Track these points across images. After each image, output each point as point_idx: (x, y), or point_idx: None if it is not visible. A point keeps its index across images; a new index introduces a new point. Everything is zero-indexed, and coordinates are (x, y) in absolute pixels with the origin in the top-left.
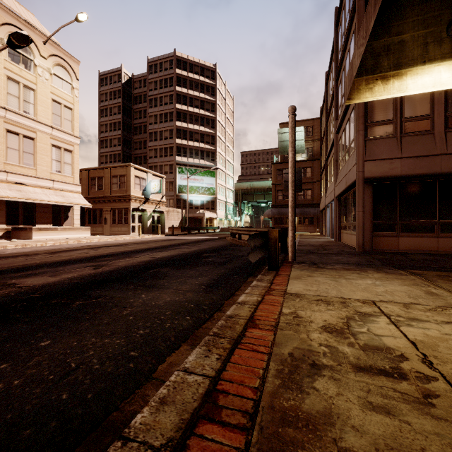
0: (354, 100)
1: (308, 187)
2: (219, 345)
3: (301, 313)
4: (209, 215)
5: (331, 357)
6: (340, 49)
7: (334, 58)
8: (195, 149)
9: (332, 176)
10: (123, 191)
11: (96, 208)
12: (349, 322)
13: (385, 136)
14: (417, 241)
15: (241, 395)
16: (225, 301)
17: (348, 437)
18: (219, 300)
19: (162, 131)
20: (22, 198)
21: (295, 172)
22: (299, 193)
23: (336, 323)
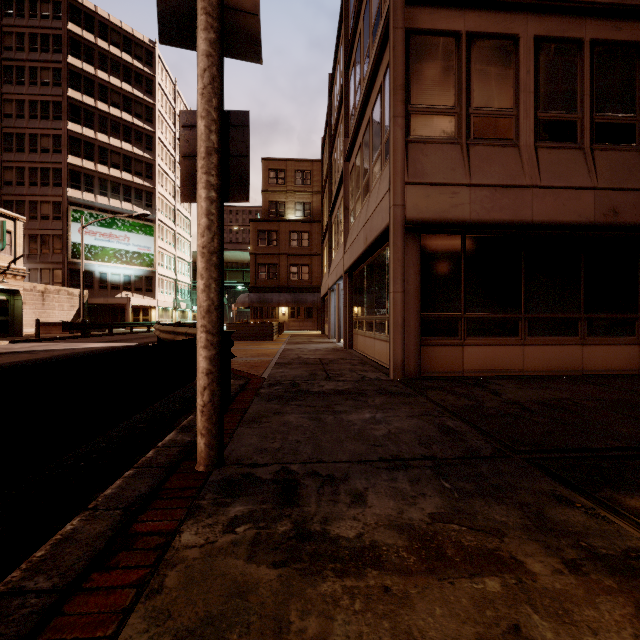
0: None
1: (304, 262)
2: None
3: None
4: (140, 301)
5: None
6: (353, 8)
7: (343, 30)
8: (112, 181)
9: (339, 240)
10: None
11: None
12: None
13: (441, 139)
14: (492, 354)
15: None
16: None
17: None
18: None
19: (37, 134)
20: None
21: (223, 120)
22: (292, 271)
23: None
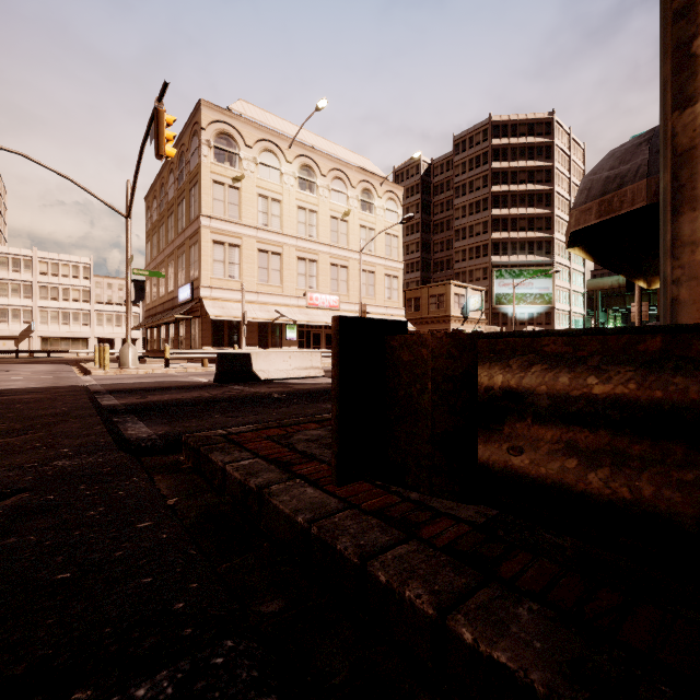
0: (652, 287)
1: None
2: None
3: None
4: None
5: None
6: None
7: None
8: (519, 242)
9: None
10: (441, 312)
11: (412, 330)
12: None
13: None
14: None
15: None
16: None
17: None
18: None
19: (473, 225)
20: None
21: (641, 305)
22: None
23: None
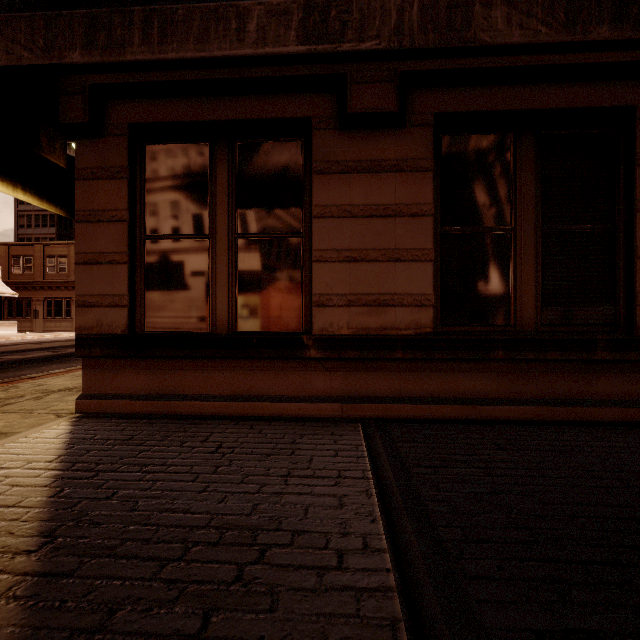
0: None
1: None
2: None
3: None
4: None
5: None
6: None
7: None
8: None
9: None
10: (63, 276)
11: (21, 297)
12: None
13: None
14: None
15: None
16: None
17: None
18: None
19: None
20: None
21: None
22: None
23: None
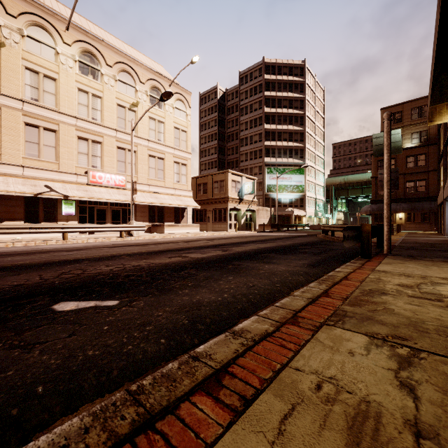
0: (435, 122)
1: (420, 178)
2: (326, 283)
3: (383, 278)
4: (298, 212)
5: (396, 292)
6: None
7: None
8: (283, 148)
9: None
10: (222, 194)
11: (201, 209)
12: (420, 284)
13: None
14: None
15: (340, 295)
16: (324, 274)
17: (391, 307)
18: (320, 273)
19: (252, 135)
20: (158, 203)
21: (391, 172)
22: (408, 186)
23: (409, 284)
